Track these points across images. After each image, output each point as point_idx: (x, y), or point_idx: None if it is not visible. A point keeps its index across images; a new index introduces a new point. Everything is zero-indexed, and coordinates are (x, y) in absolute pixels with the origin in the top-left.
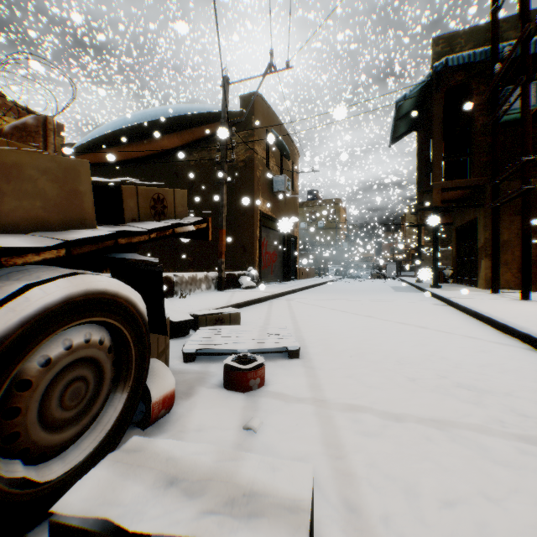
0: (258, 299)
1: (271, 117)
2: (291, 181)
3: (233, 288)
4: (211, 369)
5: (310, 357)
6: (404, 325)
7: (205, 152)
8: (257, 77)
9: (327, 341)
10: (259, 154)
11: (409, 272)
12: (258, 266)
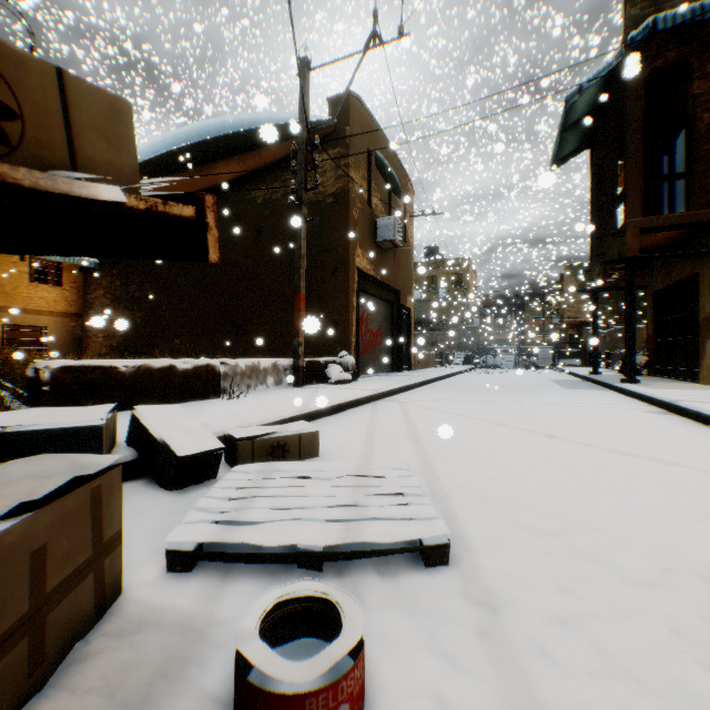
0: (355, 401)
1: (374, 133)
2: (403, 228)
3: (317, 382)
4: (221, 609)
5: (474, 558)
6: (632, 459)
7: (278, 184)
8: (352, 56)
9: (497, 500)
10: (357, 185)
11: (570, 359)
12: (354, 350)
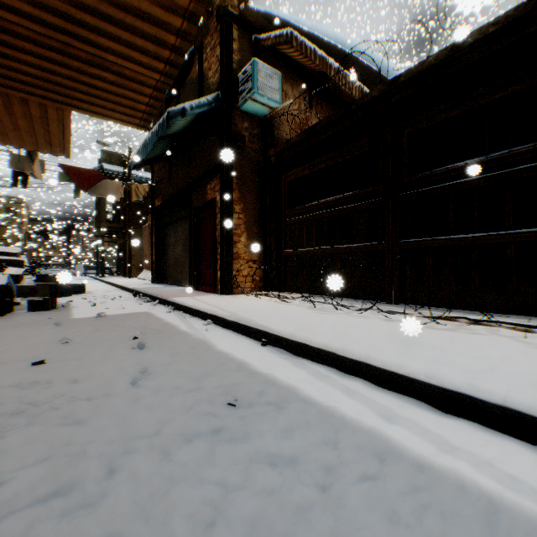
0: None
1: None
2: None
3: None
4: None
5: None
6: None
7: None
8: None
9: None
10: None
11: (95, 270)
12: None
